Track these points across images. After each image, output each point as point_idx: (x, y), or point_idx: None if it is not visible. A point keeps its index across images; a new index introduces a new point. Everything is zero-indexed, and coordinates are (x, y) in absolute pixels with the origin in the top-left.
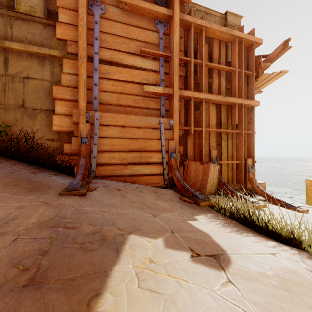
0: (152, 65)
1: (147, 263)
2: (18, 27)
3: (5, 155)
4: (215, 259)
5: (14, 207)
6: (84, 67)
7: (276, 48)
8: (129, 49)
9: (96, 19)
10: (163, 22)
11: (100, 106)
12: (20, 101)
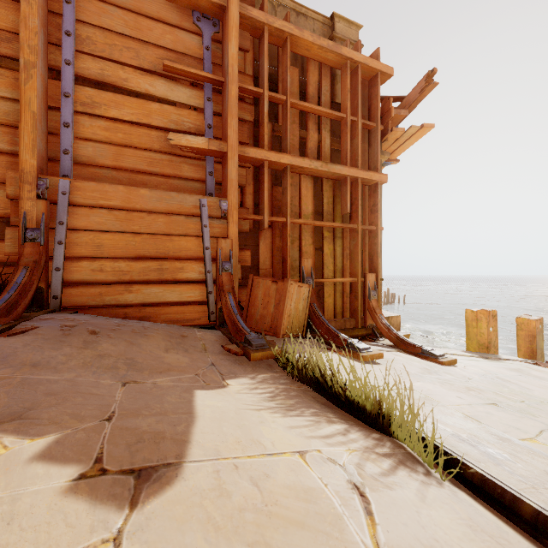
0: (189, 96)
1: None
2: None
3: None
4: (138, 479)
5: None
6: (34, 86)
7: (416, 86)
8: (141, 61)
9: None
10: (211, 17)
11: (76, 167)
12: None
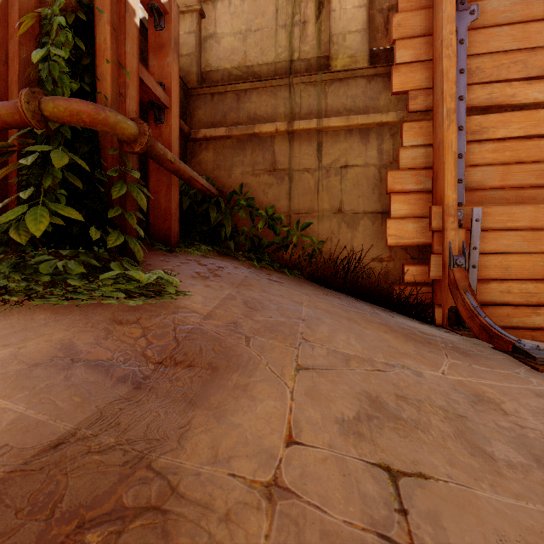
0: None
1: None
2: (334, 93)
3: (329, 286)
4: None
5: (526, 392)
6: (453, 129)
7: None
8: (528, 71)
9: (461, 35)
10: None
11: (466, 194)
12: (336, 203)
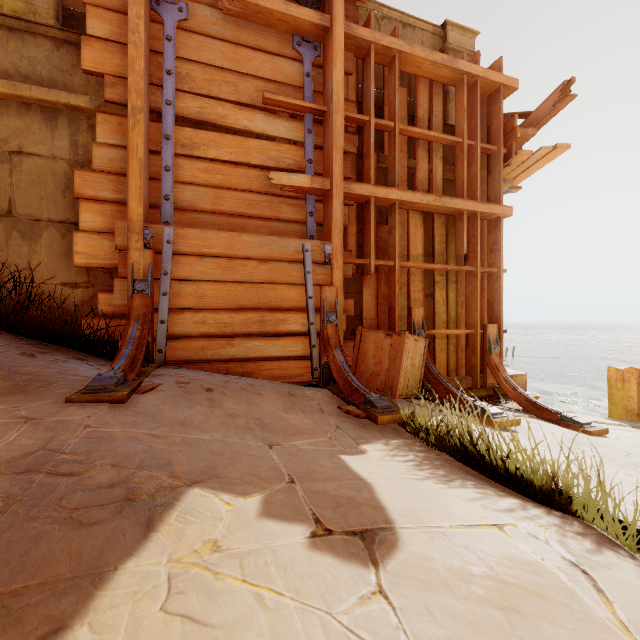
0: (288, 130)
1: (205, 552)
2: None
3: None
4: (364, 541)
5: None
6: (140, 132)
7: (547, 99)
8: (239, 96)
9: (169, 31)
10: (312, 40)
11: (176, 213)
12: (4, 202)
